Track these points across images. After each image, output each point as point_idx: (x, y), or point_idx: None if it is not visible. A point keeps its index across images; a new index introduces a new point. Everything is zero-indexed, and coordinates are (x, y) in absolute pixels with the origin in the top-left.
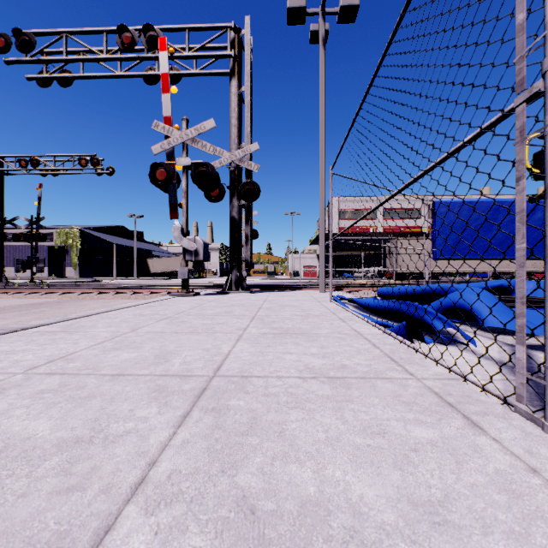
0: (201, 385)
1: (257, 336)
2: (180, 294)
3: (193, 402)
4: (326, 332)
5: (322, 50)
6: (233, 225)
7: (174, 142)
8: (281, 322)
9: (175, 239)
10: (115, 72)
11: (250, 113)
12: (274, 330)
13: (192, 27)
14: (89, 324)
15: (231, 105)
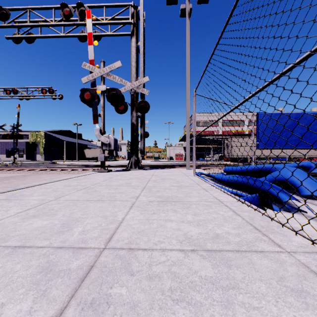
0: (89, 262)
1: (145, 203)
2: (99, 171)
3: (74, 289)
4: (196, 200)
5: (188, 20)
6: (133, 128)
7: (95, 75)
8: (163, 191)
9: (96, 136)
10: (60, 34)
11: (143, 59)
12: (158, 198)
13: (107, 5)
14: (28, 193)
15: (132, 54)
